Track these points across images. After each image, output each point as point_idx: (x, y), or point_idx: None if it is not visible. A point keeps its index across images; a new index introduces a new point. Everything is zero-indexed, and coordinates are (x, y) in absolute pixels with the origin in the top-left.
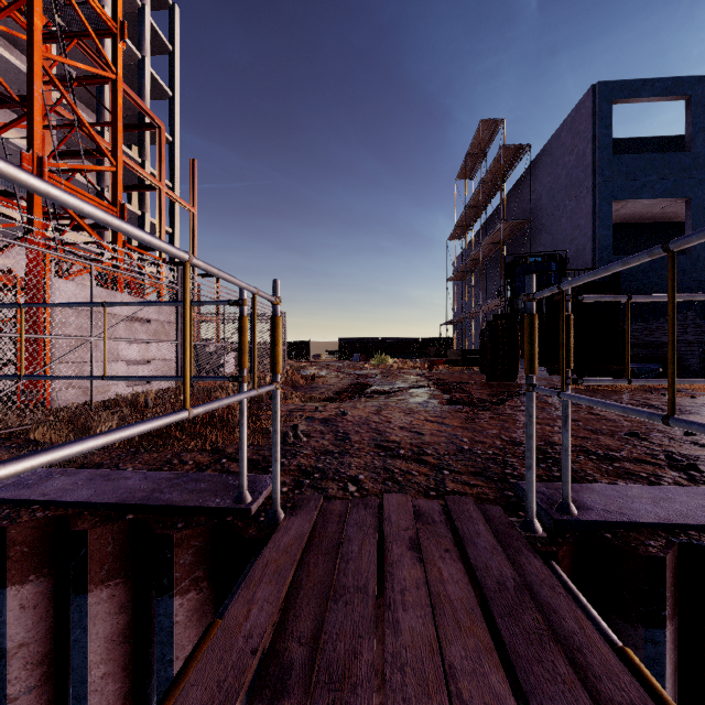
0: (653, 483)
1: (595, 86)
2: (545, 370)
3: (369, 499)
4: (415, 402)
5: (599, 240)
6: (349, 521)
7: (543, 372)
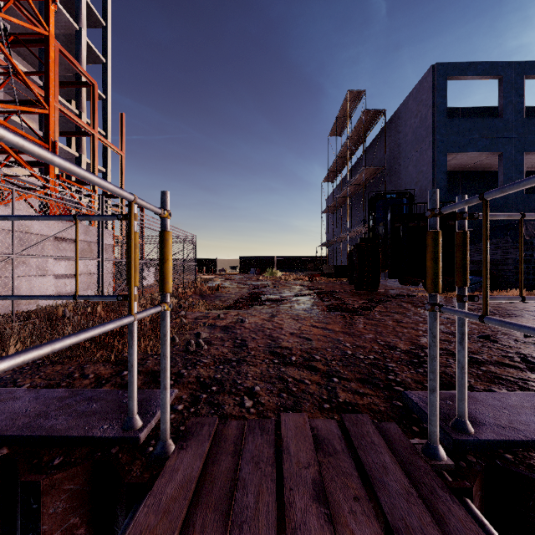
0: (523, 388)
1: (434, 66)
2: (397, 281)
3: (265, 421)
4: (301, 309)
5: (437, 183)
6: (245, 454)
7: (395, 283)
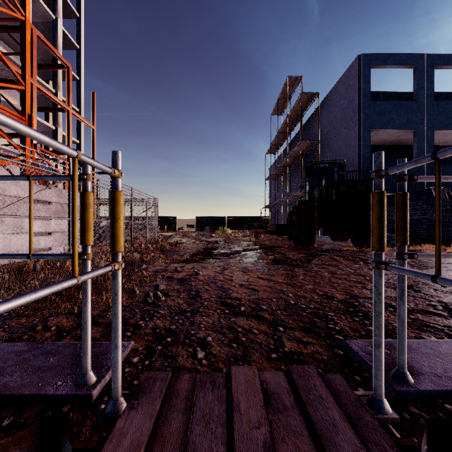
0: (450, 335)
1: (360, 56)
2: (329, 237)
3: (217, 374)
4: (249, 262)
5: (363, 154)
6: (195, 413)
7: (327, 239)
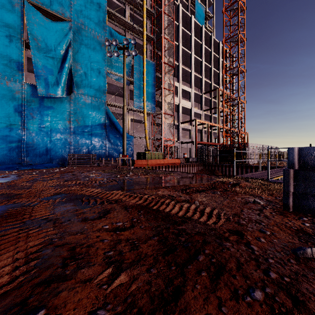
0: None
1: None
2: None
3: None
4: None
5: None
6: None
7: None
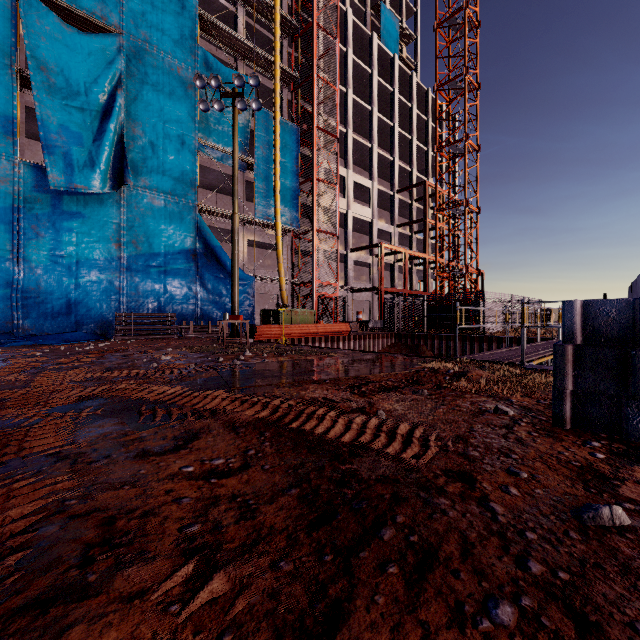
0: None
1: None
2: None
3: None
4: None
5: None
6: None
7: None
